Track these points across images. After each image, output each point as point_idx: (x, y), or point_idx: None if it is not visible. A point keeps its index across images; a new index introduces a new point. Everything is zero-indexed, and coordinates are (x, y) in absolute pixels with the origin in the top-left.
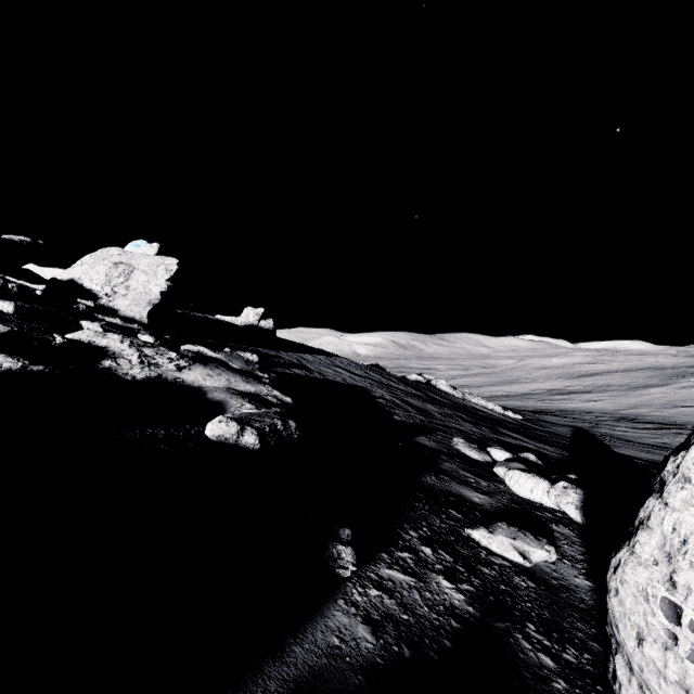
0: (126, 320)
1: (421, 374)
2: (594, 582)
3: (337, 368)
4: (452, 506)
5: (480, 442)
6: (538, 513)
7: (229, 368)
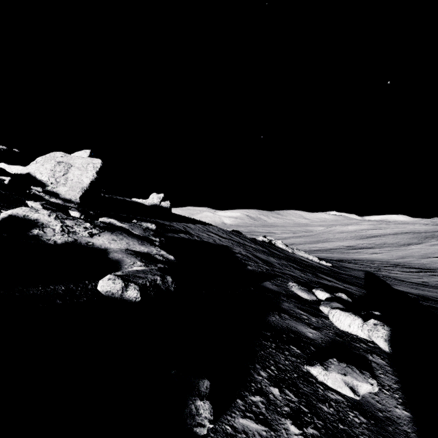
0: (65, 201)
1: (265, 236)
2: (411, 412)
3: (210, 233)
4: (293, 343)
5: (307, 285)
6: (356, 344)
7: (130, 234)
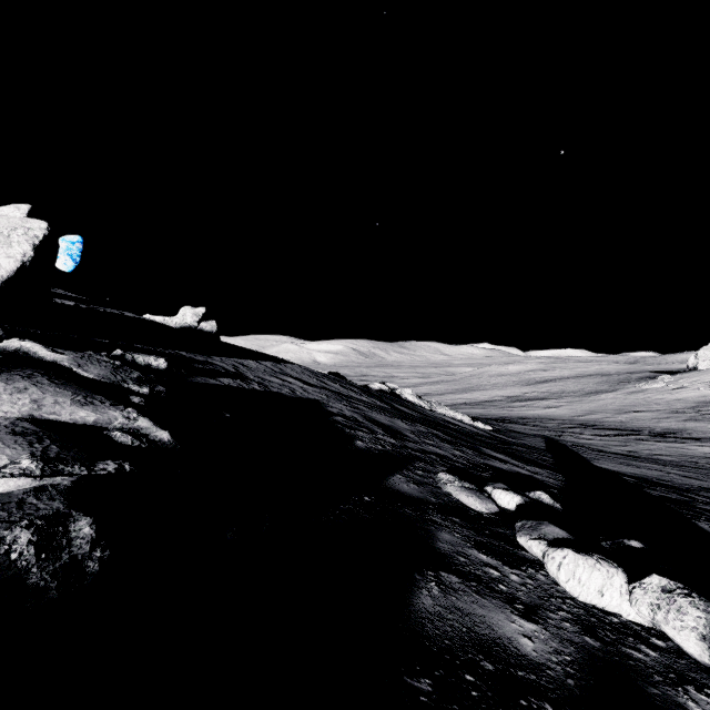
0: None
1: (384, 383)
2: None
3: (287, 376)
4: (499, 707)
5: (470, 474)
6: (635, 654)
7: (61, 377)
